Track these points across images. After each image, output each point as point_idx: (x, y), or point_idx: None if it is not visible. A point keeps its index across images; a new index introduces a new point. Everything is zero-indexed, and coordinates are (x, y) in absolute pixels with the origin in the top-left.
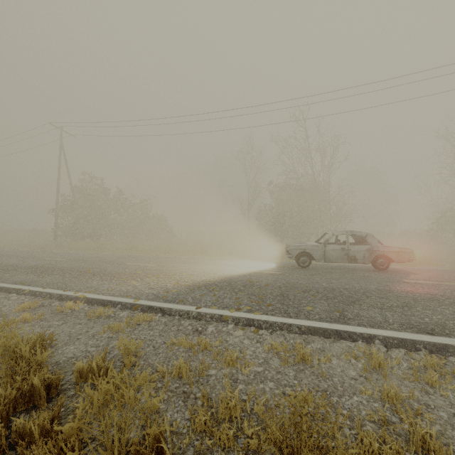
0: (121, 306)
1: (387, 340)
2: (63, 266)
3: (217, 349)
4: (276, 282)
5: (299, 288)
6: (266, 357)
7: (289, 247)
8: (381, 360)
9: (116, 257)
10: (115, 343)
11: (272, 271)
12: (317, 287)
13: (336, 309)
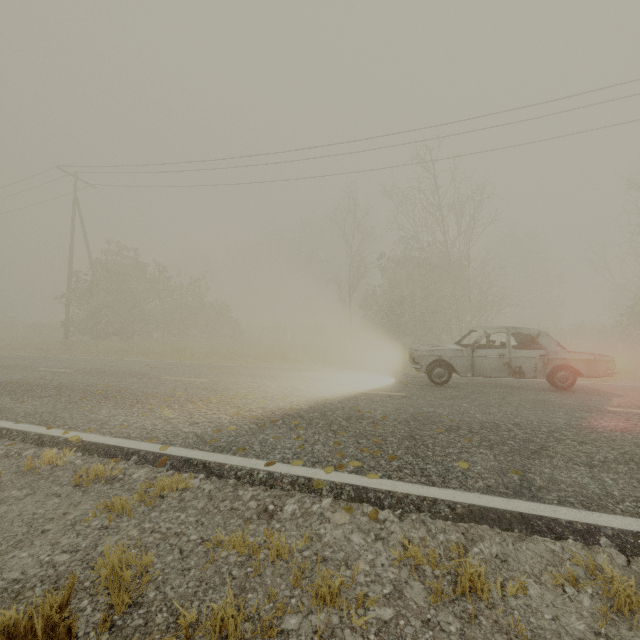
0: (139, 457)
1: (622, 539)
2: (63, 382)
3: (302, 565)
4: (399, 412)
5: (439, 424)
6: (396, 578)
7: (417, 353)
8: (633, 594)
9: (151, 366)
10: (110, 543)
11: (391, 392)
12: (468, 421)
13: (511, 467)
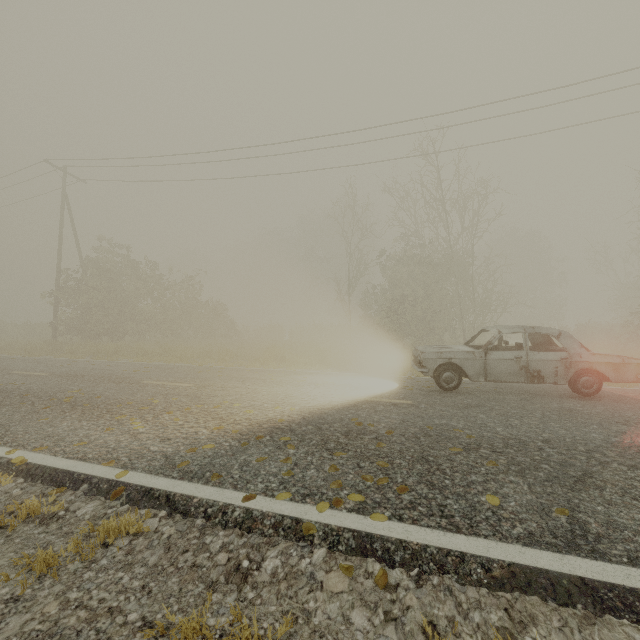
0: (90, 486)
1: None
2: (31, 387)
3: None
4: (406, 425)
5: (455, 441)
6: None
7: (423, 355)
8: None
9: (135, 368)
10: (12, 628)
11: (395, 399)
12: (489, 437)
13: (554, 503)
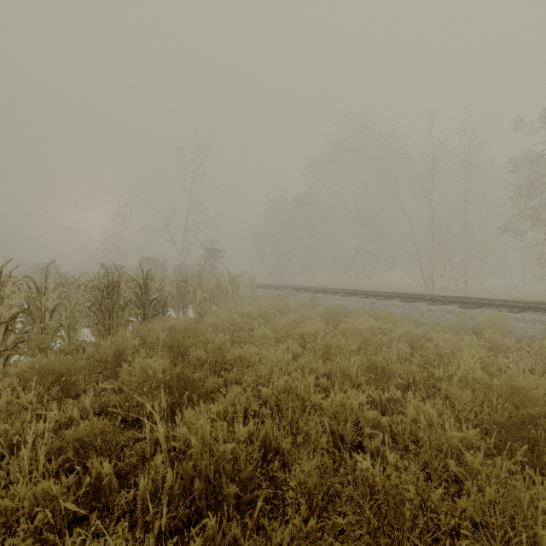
0: None
1: None
2: None
3: None
4: None
5: None
6: None
7: None
8: None
9: None
10: None
11: None
12: None
13: None
